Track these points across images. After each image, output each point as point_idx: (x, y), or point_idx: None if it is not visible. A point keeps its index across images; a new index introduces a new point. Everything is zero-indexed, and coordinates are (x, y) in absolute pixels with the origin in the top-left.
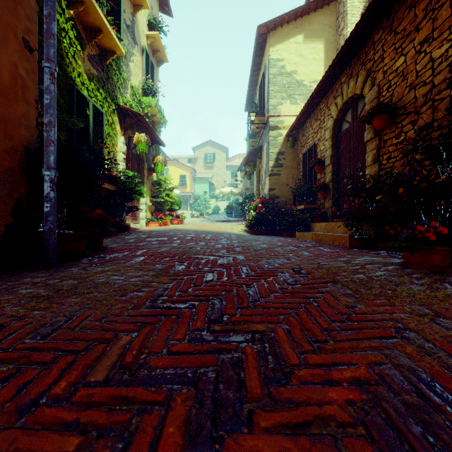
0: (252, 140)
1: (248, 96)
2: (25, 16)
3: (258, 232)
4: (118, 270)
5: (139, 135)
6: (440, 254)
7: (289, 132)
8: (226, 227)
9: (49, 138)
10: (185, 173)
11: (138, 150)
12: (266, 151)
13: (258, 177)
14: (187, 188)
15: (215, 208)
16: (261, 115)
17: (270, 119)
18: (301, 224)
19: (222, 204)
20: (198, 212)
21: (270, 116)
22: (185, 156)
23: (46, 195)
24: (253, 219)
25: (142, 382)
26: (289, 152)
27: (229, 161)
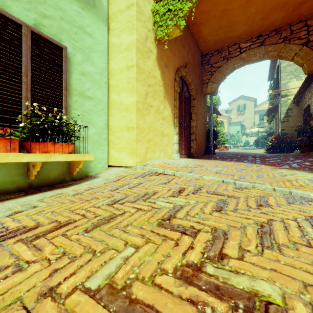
0: (272, 101)
1: (270, 73)
2: (206, 106)
3: (272, 153)
4: (226, 154)
5: (214, 115)
6: (306, 149)
7: (294, 97)
8: (253, 151)
9: (211, 129)
10: (223, 120)
11: (213, 121)
12: (279, 109)
13: (276, 122)
14: (225, 130)
15: (246, 142)
16: (276, 89)
17: (282, 92)
18: (297, 148)
19: (251, 139)
20: (232, 145)
21: (281, 91)
22: (223, 109)
23: (211, 140)
24: (269, 146)
25: (241, 158)
26: (295, 108)
27: (257, 107)
